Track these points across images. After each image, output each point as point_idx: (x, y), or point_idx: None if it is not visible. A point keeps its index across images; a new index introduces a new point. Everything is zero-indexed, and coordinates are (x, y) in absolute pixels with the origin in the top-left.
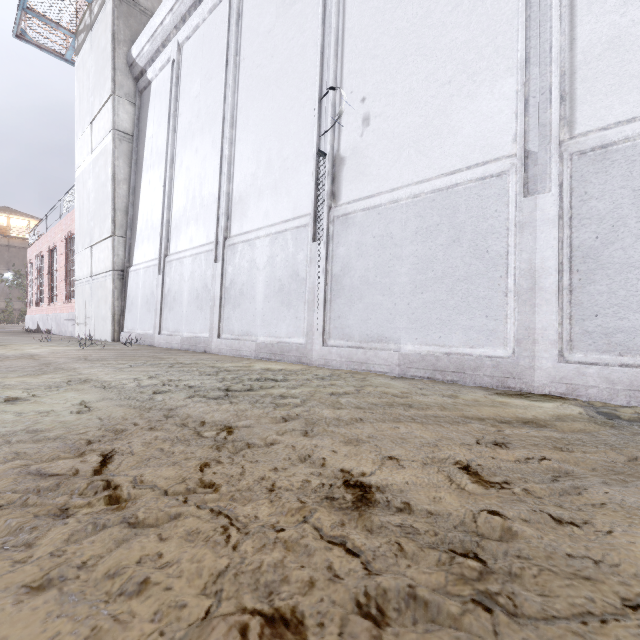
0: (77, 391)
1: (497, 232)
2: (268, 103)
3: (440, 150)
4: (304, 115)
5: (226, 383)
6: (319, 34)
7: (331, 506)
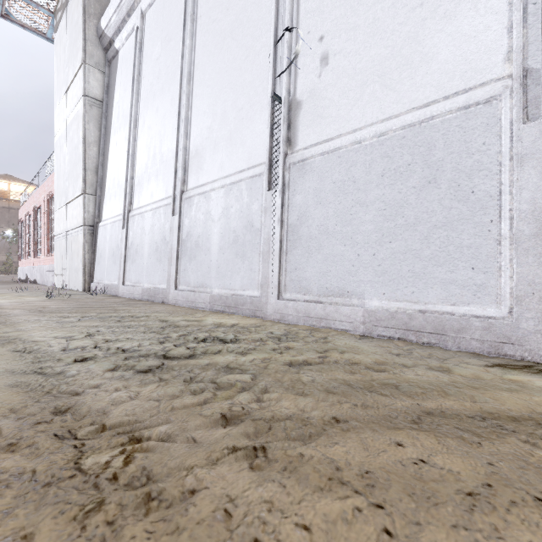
0: None
1: (486, 168)
2: (223, 56)
3: (410, 81)
4: (259, 63)
5: (167, 345)
6: None
7: None
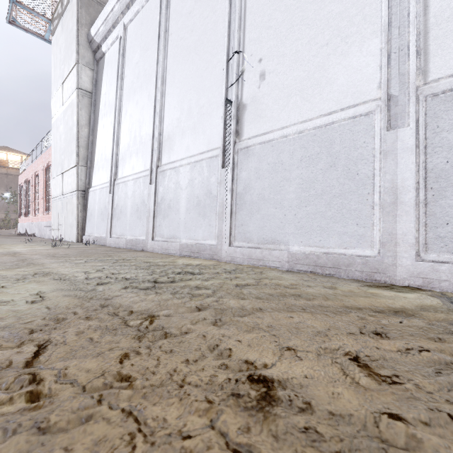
0: (38, 283)
1: (365, 159)
2: (189, 66)
3: (320, 96)
4: (215, 73)
5: (155, 276)
6: (227, 12)
7: (237, 405)
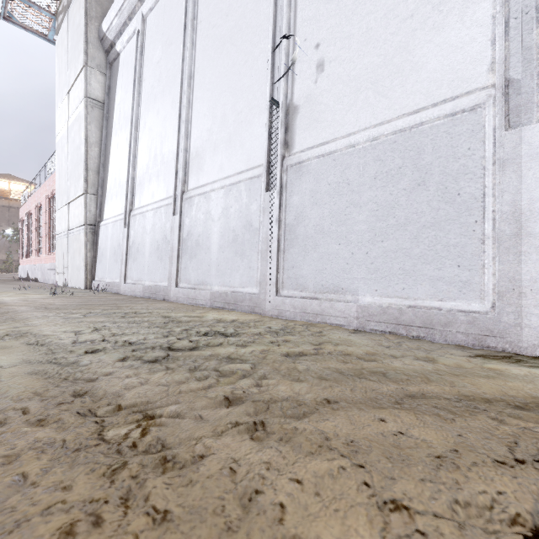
0: (1, 350)
1: (471, 172)
2: (223, 60)
3: (401, 89)
4: (257, 68)
5: (171, 339)
6: None
7: None
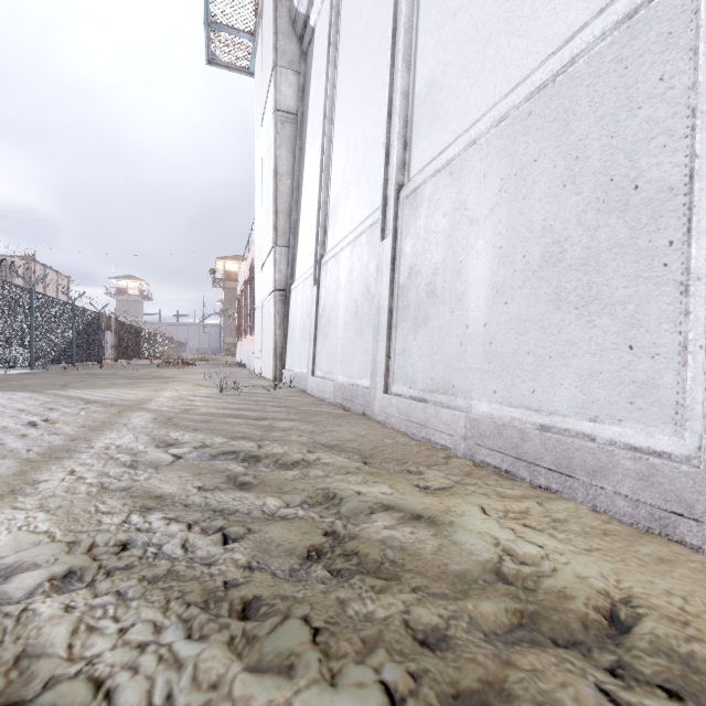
0: None
1: None
2: None
3: None
4: None
5: None
6: None
7: None
